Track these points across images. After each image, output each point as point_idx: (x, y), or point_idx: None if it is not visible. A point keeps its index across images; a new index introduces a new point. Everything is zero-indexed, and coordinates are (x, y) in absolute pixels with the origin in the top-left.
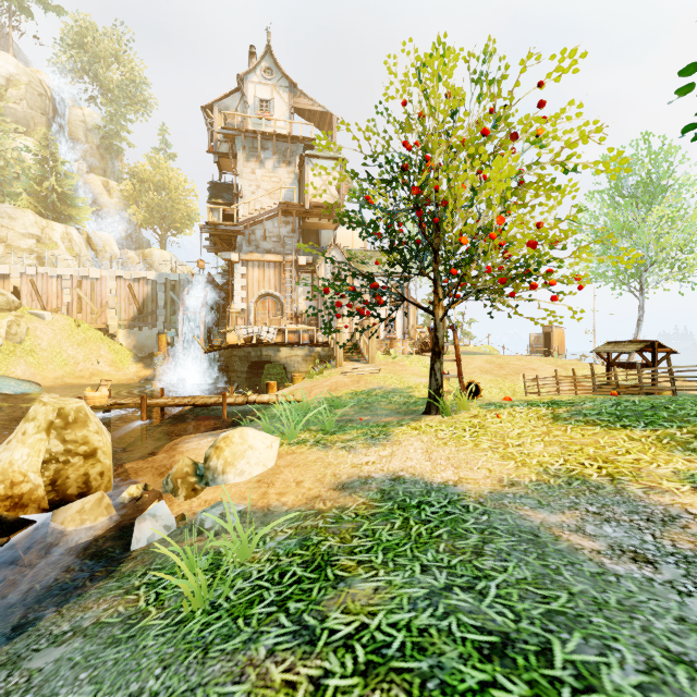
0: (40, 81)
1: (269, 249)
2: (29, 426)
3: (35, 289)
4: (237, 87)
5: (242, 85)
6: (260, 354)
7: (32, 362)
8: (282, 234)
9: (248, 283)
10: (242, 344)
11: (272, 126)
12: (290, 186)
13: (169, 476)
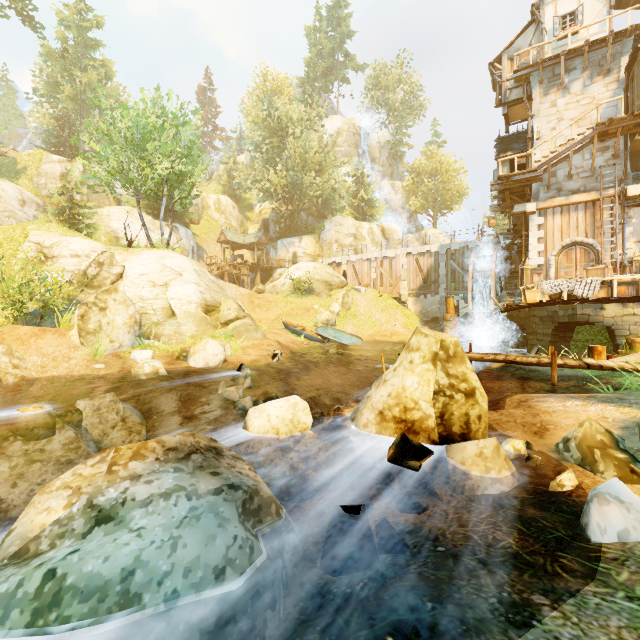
0: (354, 124)
1: (576, 189)
2: (415, 356)
3: (355, 271)
4: (531, 20)
5: (537, 14)
6: (572, 313)
7: (355, 323)
8: (596, 166)
9: (546, 234)
10: (547, 302)
11: (579, 40)
12: (613, 98)
13: (568, 440)
